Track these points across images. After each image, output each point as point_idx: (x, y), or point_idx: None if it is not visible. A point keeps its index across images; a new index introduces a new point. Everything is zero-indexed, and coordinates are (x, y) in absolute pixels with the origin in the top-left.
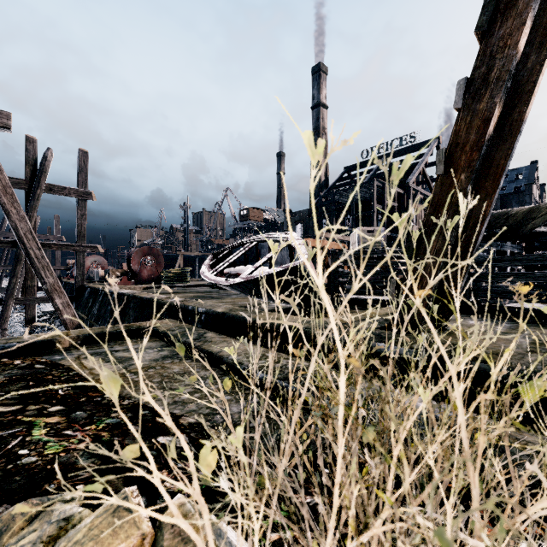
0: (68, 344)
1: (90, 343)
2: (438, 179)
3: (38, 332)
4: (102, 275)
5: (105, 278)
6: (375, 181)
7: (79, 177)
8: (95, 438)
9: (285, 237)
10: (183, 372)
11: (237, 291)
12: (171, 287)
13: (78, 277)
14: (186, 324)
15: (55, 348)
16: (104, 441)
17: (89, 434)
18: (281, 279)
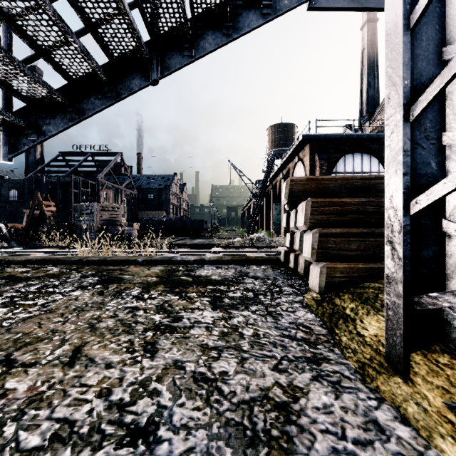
0: None
1: None
2: (25, 224)
3: None
4: None
5: None
6: (73, 176)
7: None
8: None
9: None
10: None
11: None
12: None
13: None
14: None
15: None
16: None
17: None
18: None
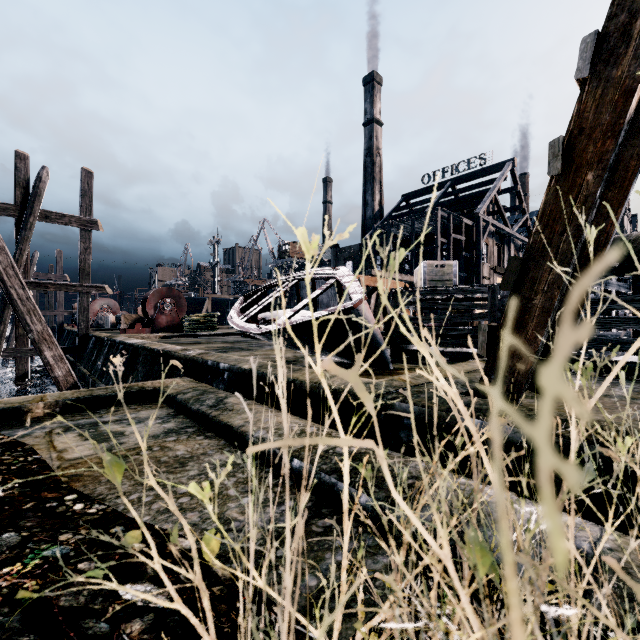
0: (43, 413)
1: (73, 410)
2: (551, 181)
3: (33, 391)
4: (112, 322)
5: (116, 325)
6: (439, 210)
7: (81, 202)
8: (7, 596)
9: (332, 273)
10: (189, 455)
11: (271, 340)
12: (194, 336)
13: (81, 324)
14: (204, 384)
15: (23, 418)
16: (22, 602)
17: (1, 586)
18: (327, 325)
